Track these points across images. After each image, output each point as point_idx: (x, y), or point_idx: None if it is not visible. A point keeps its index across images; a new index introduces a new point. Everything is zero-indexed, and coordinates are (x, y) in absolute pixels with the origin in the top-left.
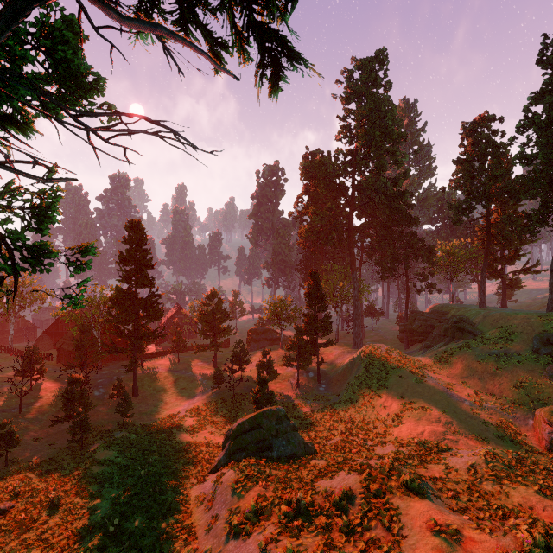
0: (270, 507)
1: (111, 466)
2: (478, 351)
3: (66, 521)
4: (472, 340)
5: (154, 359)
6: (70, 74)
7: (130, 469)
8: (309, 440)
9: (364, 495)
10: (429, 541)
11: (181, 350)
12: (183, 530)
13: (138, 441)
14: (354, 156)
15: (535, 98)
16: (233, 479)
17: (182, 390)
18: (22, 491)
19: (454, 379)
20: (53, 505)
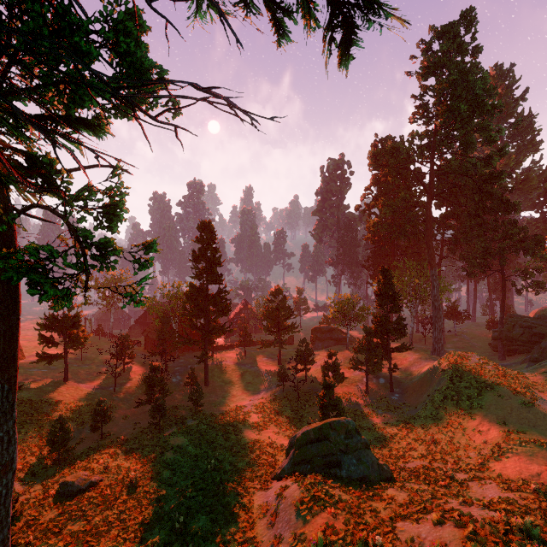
0: (340, 544)
1: (182, 453)
2: None
3: (141, 504)
4: None
5: (223, 352)
6: (135, 70)
7: (198, 460)
8: (382, 458)
9: None
10: None
11: (248, 344)
12: (245, 544)
13: (207, 432)
14: (433, 138)
15: None
16: (298, 498)
17: (248, 384)
18: (109, 466)
19: None
20: (132, 485)
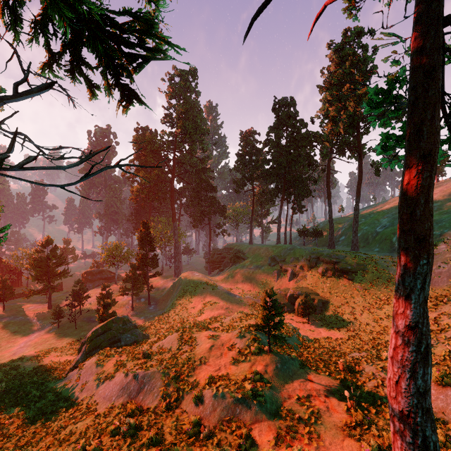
0: (125, 362)
1: None
2: (245, 268)
3: None
4: (243, 263)
5: None
6: None
7: None
8: None
9: (180, 338)
10: (207, 341)
11: (8, 298)
12: (59, 399)
13: None
14: (175, 138)
15: (271, 129)
16: (96, 359)
17: (14, 333)
18: None
19: (233, 286)
20: None
